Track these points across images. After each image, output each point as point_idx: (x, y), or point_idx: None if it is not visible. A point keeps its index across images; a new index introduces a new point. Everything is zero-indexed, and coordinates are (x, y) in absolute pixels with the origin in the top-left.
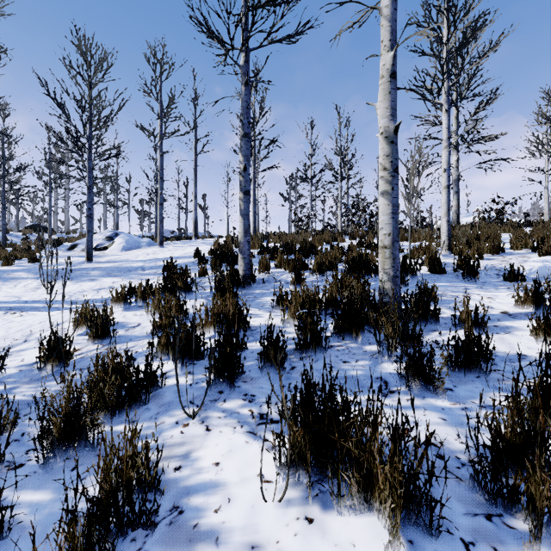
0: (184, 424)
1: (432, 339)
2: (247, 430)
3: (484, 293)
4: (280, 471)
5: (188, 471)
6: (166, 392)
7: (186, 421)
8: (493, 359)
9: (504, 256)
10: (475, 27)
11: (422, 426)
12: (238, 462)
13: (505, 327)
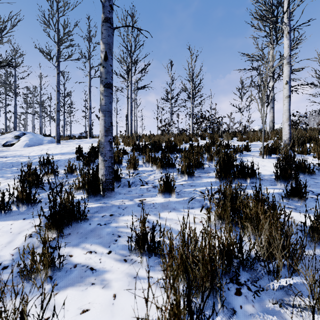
0: None
1: None
2: None
3: None
4: None
5: None
6: None
7: None
8: None
9: None
10: None
11: None
12: None
13: None
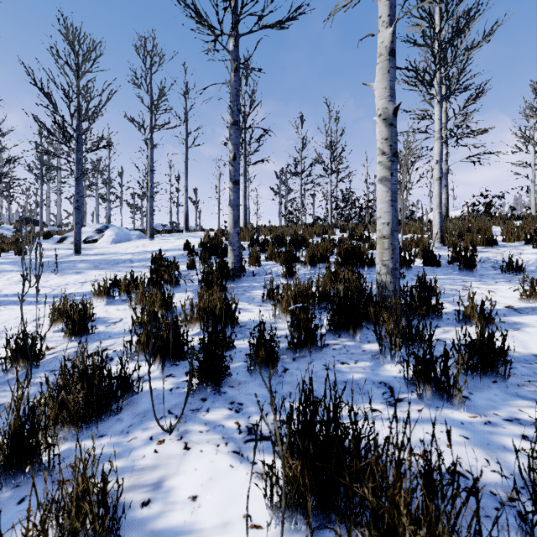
0: (159, 441)
1: (436, 337)
2: (232, 450)
3: (484, 286)
4: (271, 512)
5: (158, 507)
6: (143, 398)
7: (162, 436)
8: (513, 362)
9: (497, 248)
10: (468, 17)
11: (441, 447)
12: (219, 496)
13: (513, 323)
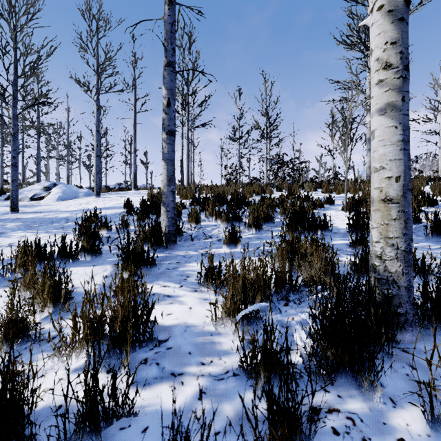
0: None
1: None
2: None
3: None
4: None
5: None
6: None
7: None
8: None
9: (440, 208)
10: None
11: None
12: None
13: None
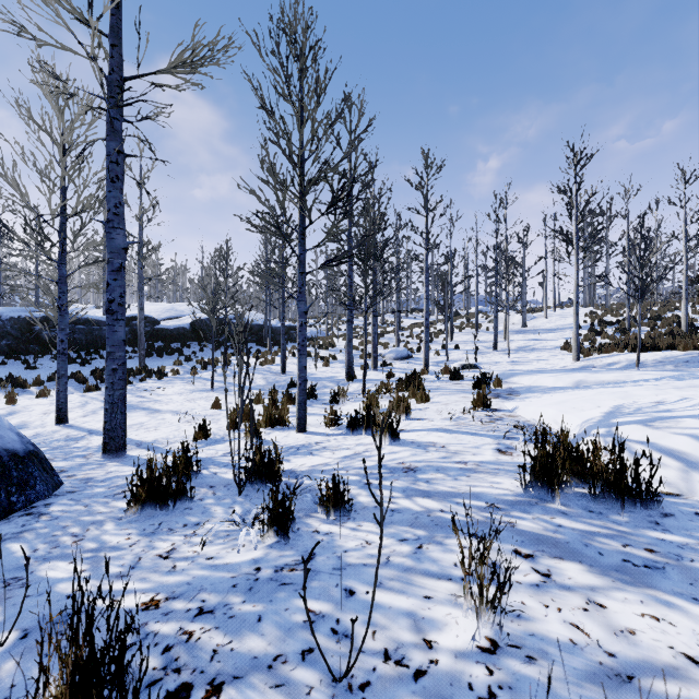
0: None
1: None
2: None
3: None
4: None
5: None
6: None
7: None
8: None
9: None
10: None
11: None
12: None
13: None
